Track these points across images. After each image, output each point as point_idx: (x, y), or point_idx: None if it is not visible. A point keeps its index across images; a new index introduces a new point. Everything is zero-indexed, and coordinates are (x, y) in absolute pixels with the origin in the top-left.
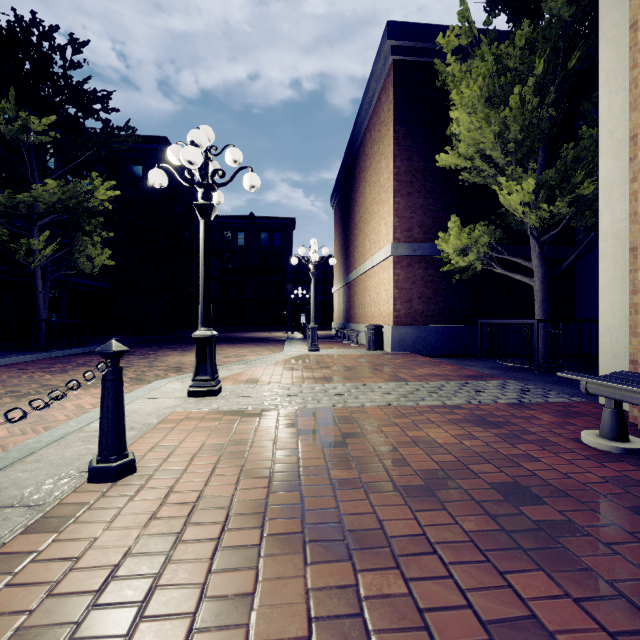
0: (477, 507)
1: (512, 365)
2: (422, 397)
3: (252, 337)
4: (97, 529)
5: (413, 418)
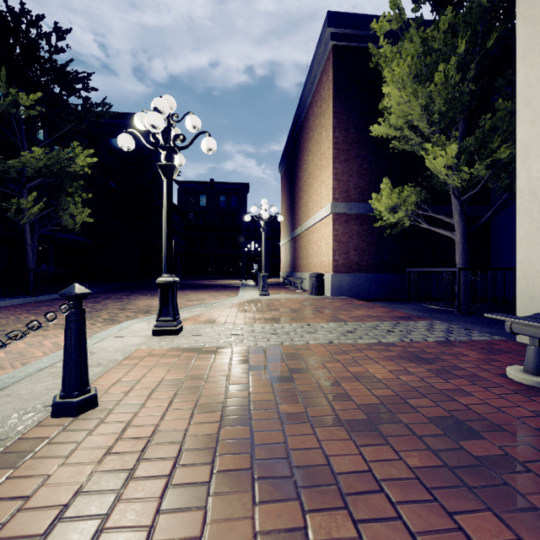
0: (418, 441)
1: (435, 308)
2: (360, 336)
3: (212, 284)
4: (53, 465)
5: (353, 355)
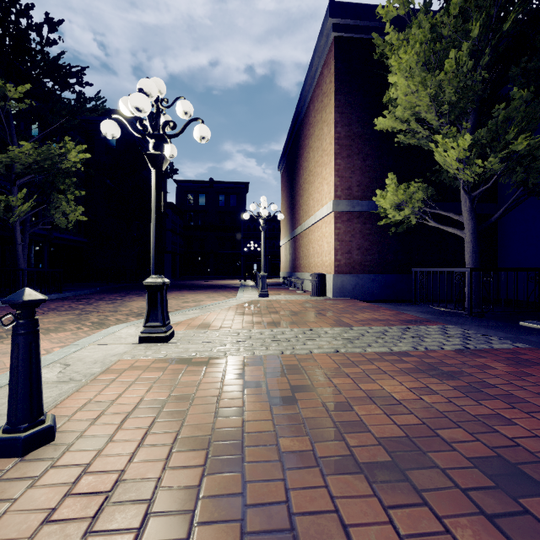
0: (463, 497)
1: (443, 310)
2: (368, 343)
3: (210, 284)
4: None
5: (363, 367)
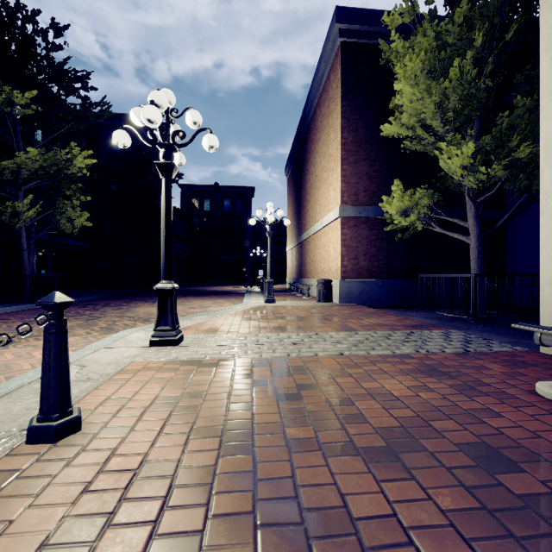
0: (447, 474)
1: (449, 315)
2: (372, 346)
3: (216, 290)
4: (20, 505)
5: (366, 368)
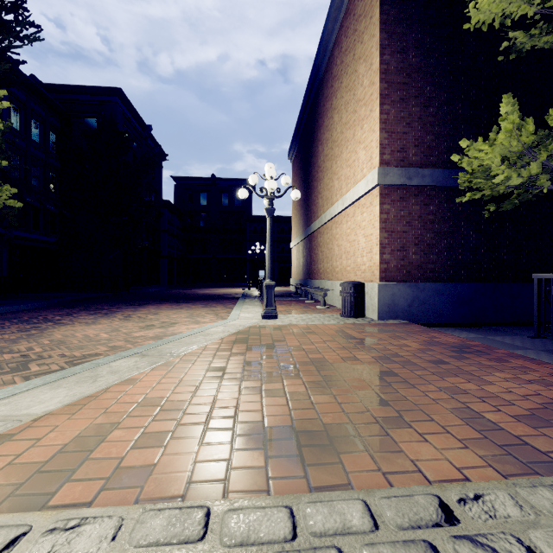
0: None
1: None
2: None
3: (206, 294)
4: None
5: None
